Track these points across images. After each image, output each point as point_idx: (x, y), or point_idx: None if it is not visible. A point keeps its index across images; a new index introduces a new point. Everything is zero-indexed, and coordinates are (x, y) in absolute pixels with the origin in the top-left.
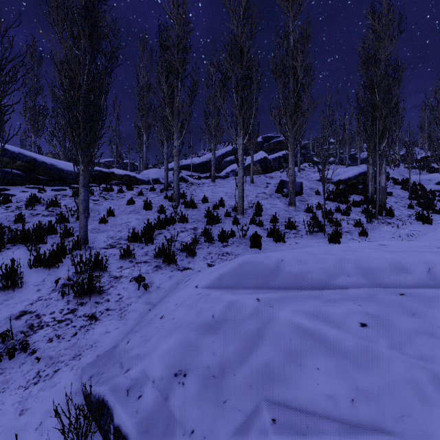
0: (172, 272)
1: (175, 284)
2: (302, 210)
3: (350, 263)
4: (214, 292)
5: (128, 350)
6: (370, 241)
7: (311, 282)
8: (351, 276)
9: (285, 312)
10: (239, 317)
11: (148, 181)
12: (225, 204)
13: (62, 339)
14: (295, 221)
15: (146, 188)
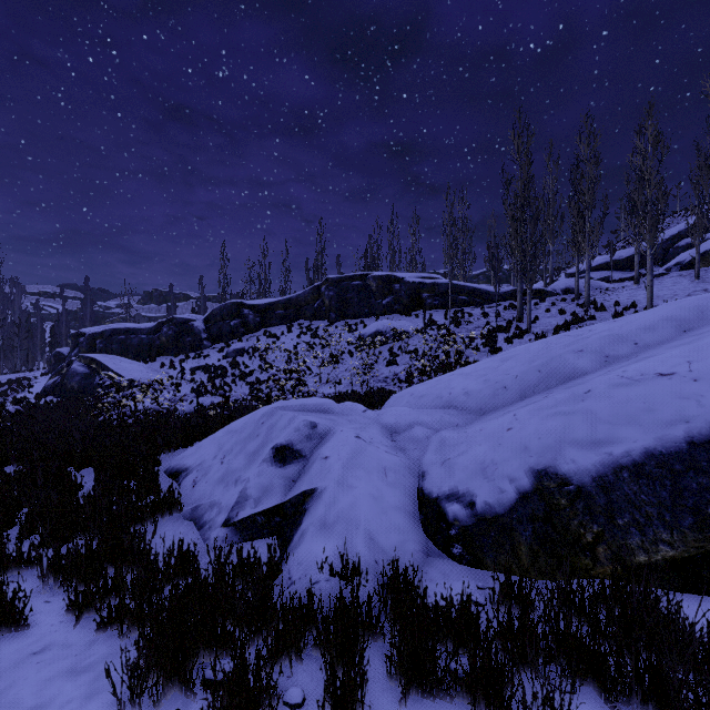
0: None
1: None
2: None
3: None
4: None
5: None
6: None
7: None
8: None
9: None
10: None
11: (557, 292)
12: (638, 306)
13: None
14: None
15: (557, 300)
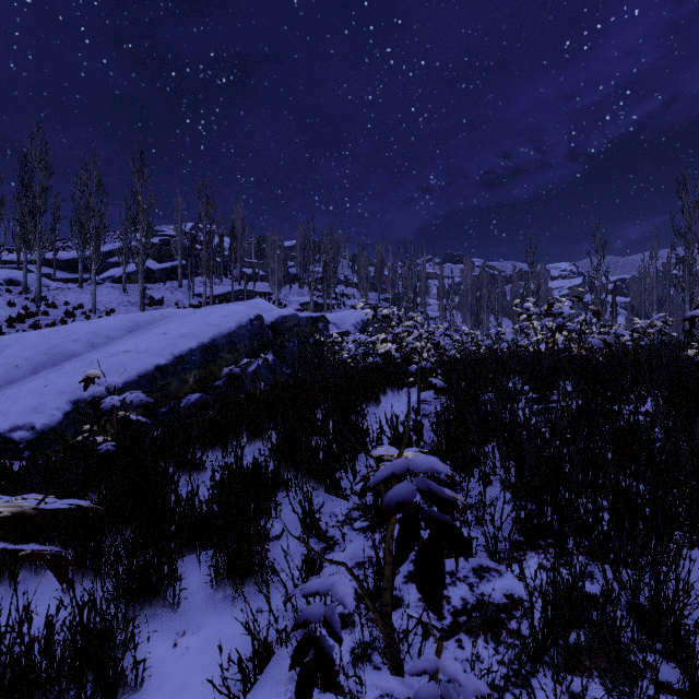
0: None
1: None
2: None
3: None
4: None
5: None
6: None
7: None
8: None
9: None
10: None
11: (0, 282)
12: (85, 307)
13: None
14: None
15: (1, 290)
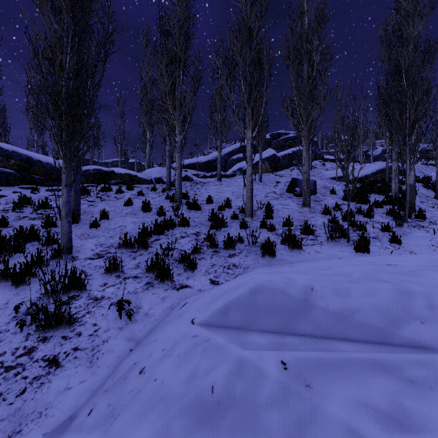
0: (166, 292)
1: (168, 310)
2: (317, 212)
3: (420, 300)
4: (216, 337)
5: (84, 433)
6: (407, 250)
7: (361, 330)
8: (428, 322)
9: (337, 404)
10: (254, 400)
11: (151, 180)
12: (231, 205)
13: (2, 400)
14: (313, 225)
15: (148, 188)
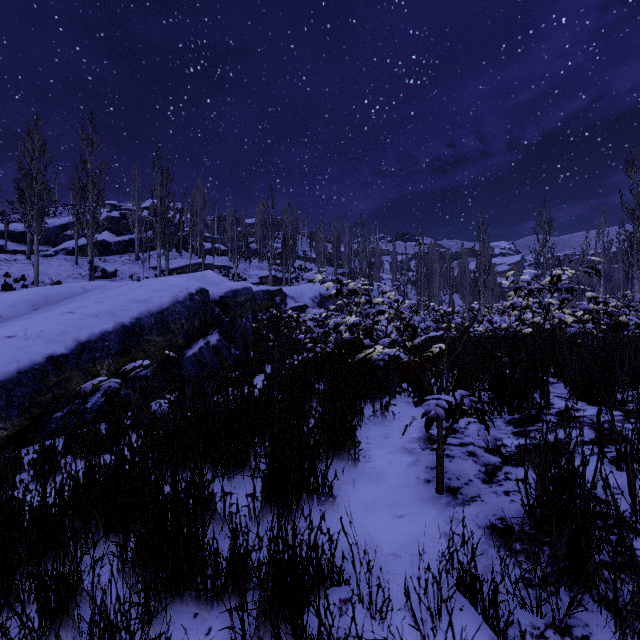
0: None
1: None
2: None
3: None
4: None
5: None
6: None
7: None
8: None
9: None
10: None
11: None
12: (28, 280)
13: None
14: None
15: None
